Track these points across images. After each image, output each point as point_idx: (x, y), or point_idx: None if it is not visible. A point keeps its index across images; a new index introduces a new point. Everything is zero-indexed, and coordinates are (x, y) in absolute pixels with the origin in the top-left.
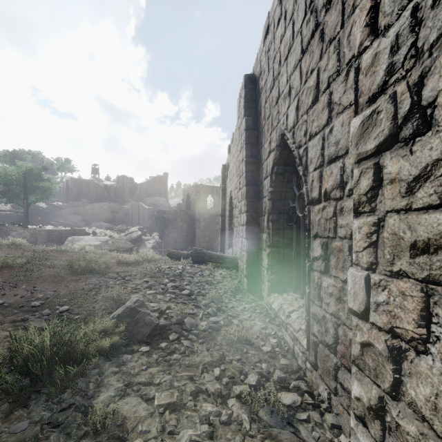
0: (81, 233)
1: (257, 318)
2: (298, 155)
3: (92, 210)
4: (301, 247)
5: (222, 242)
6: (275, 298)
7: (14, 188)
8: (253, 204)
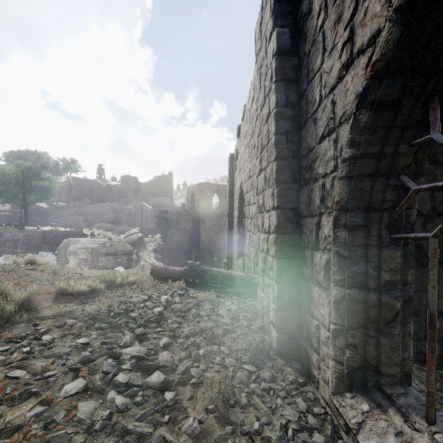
0: (79, 235)
1: None
2: None
3: (94, 211)
4: None
5: (229, 248)
6: (367, 420)
7: (11, 187)
8: (289, 193)
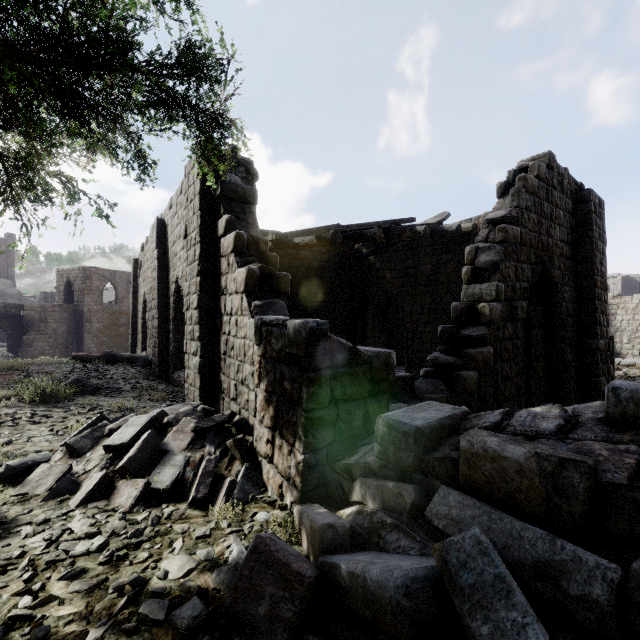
0: None
1: (164, 385)
2: (182, 294)
3: None
4: None
5: (134, 348)
6: (176, 372)
7: None
8: (163, 312)
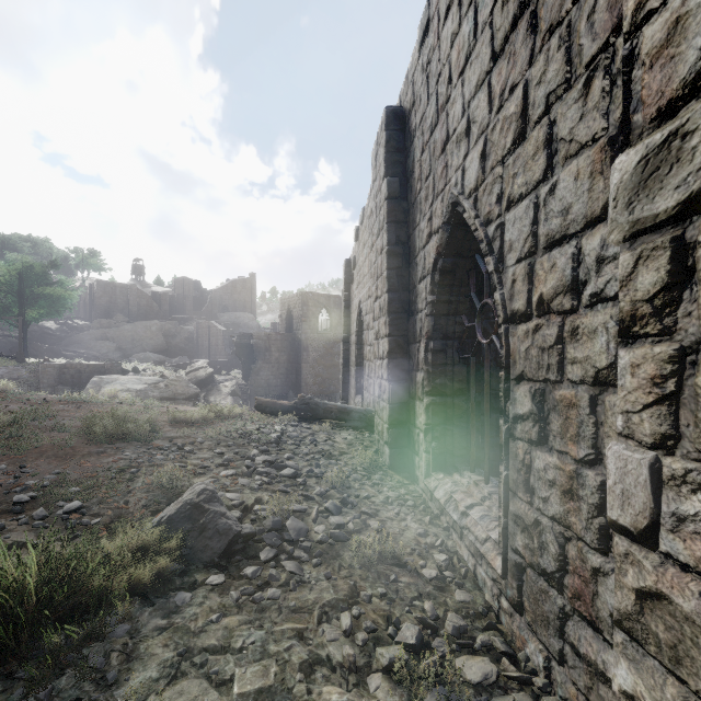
0: (114, 371)
1: (410, 516)
2: (486, 236)
3: (133, 334)
4: (485, 396)
5: (345, 385)
6: (439, 481)
7: (2, 296)
8: (399, 322)
